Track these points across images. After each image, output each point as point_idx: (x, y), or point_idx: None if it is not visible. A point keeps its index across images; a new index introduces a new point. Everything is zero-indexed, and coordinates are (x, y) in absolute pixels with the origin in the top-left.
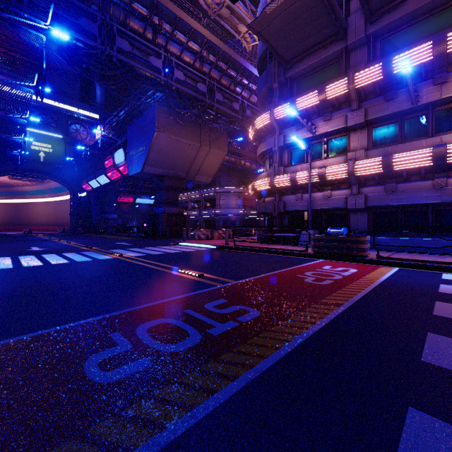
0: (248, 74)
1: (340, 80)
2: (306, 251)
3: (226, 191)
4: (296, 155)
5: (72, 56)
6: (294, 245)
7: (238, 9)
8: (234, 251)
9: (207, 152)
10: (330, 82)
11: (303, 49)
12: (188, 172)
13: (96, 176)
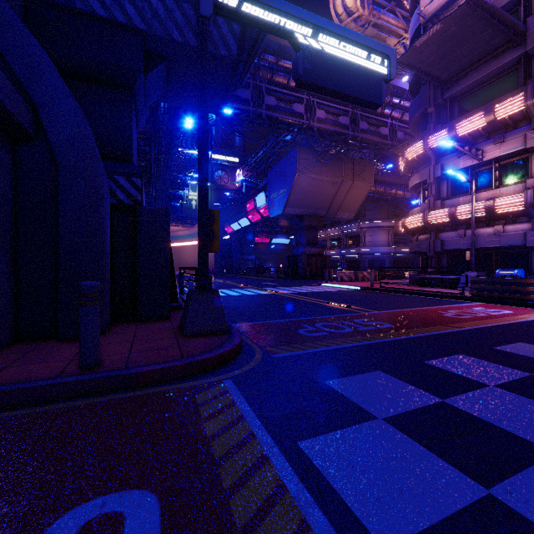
0: (399, 92)
1: (515, 96)
2: (463, 293)
3: (372, 226)
4: (459, 185)
5: (231, 122)
6: (454, 288)
7: (386, 23)
8: (380, 293)
9: (349, 187)
10: (503, 98)
11: (465, 65)
12: (328, 210)
13: (238, 219)
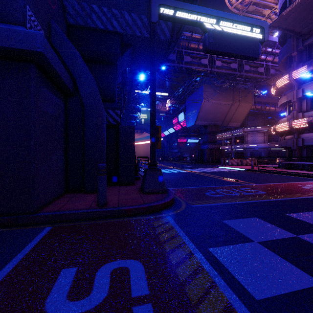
0: (271, 44)
1: None
2: None
3: (252, 130)
4: None
5: (164, 74)
6: (311, 171)
7: (262, 1)
8: (258, 172)
9: (237, 106)
10: None
11: None
12: (223, 121)
13: (167, 129)
